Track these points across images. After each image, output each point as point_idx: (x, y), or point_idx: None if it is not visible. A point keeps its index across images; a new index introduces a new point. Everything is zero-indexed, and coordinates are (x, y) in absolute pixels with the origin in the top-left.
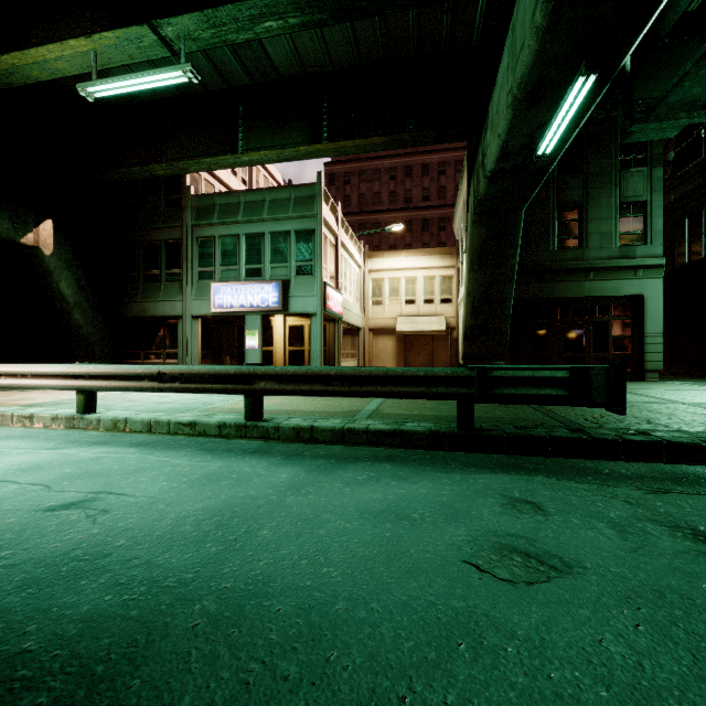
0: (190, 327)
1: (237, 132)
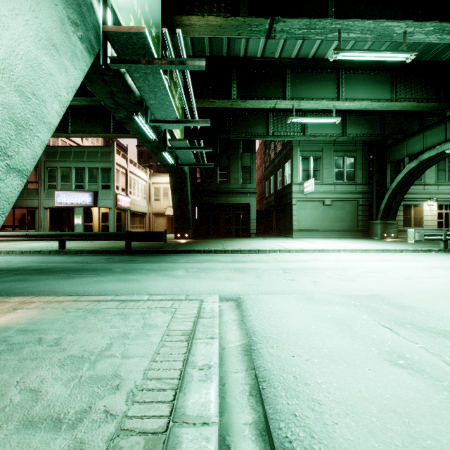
0: (43, 213)
1: (68, 122)
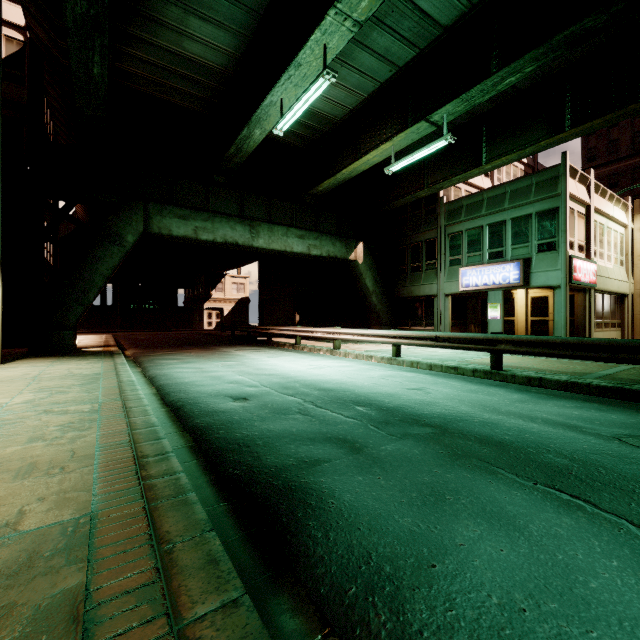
0: (442, 302)
1: (481, 148)
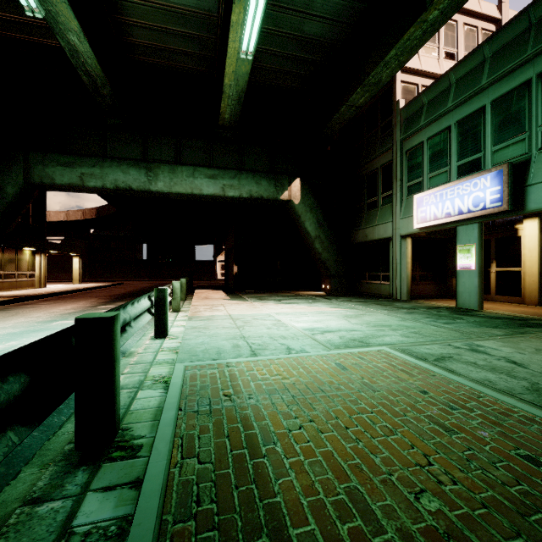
0: (398, 247)
1: None
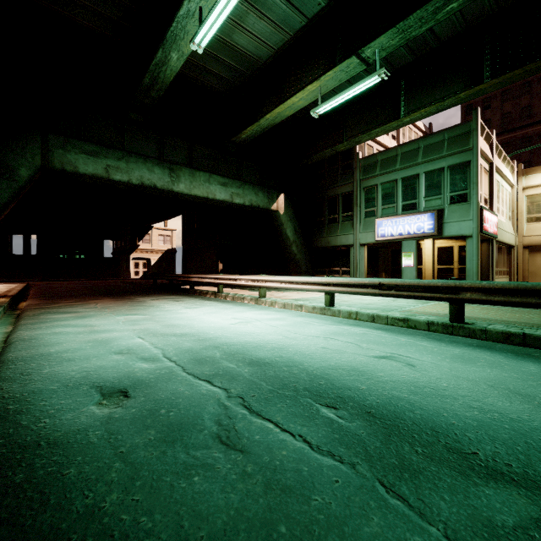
0: (358, 252)
1: (399, 102)
